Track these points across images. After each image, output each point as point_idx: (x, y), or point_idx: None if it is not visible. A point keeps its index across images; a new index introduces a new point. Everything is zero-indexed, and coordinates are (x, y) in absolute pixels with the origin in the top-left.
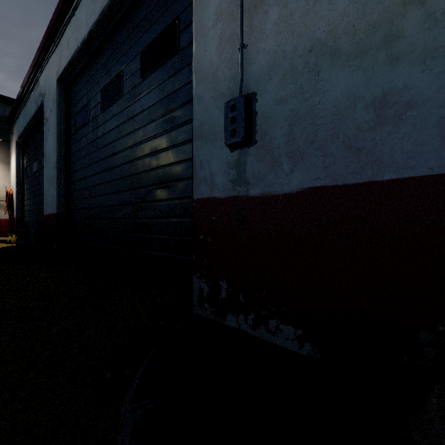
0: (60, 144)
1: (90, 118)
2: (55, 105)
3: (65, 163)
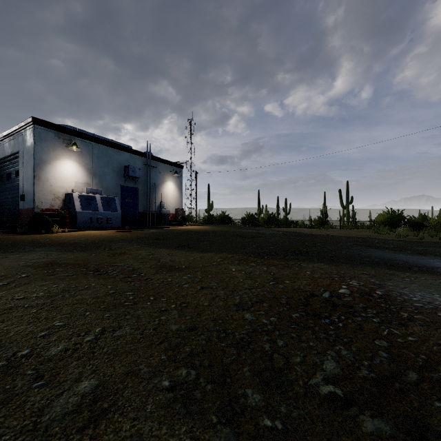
0: None
1: (4, 180)
2: None
3: None
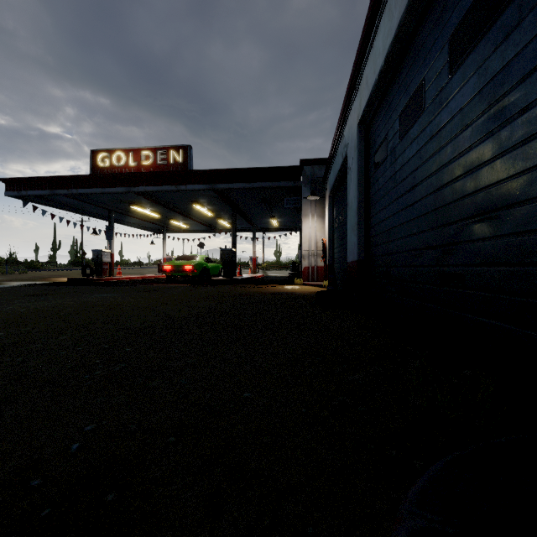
0: (360, 189)
1: (388, 152)
2: (356, 151)
3: (365, 208)
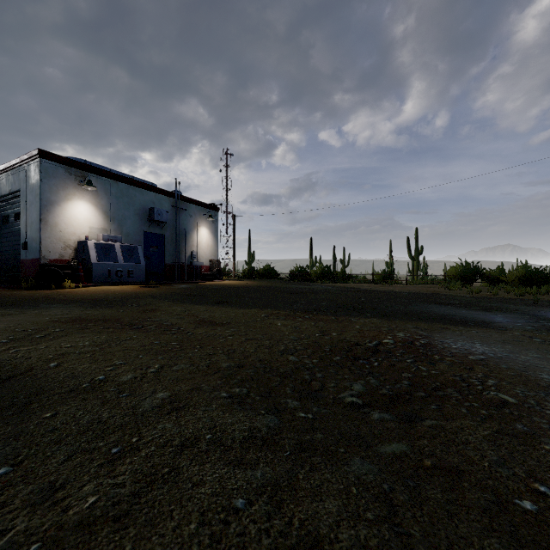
0: None
1: None
2: None
3: None
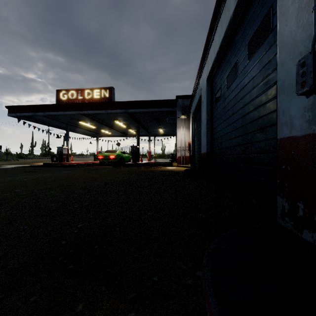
0: (208, 114)
1: (221, 95)
2: (206, 93)
3: (210, 124)
